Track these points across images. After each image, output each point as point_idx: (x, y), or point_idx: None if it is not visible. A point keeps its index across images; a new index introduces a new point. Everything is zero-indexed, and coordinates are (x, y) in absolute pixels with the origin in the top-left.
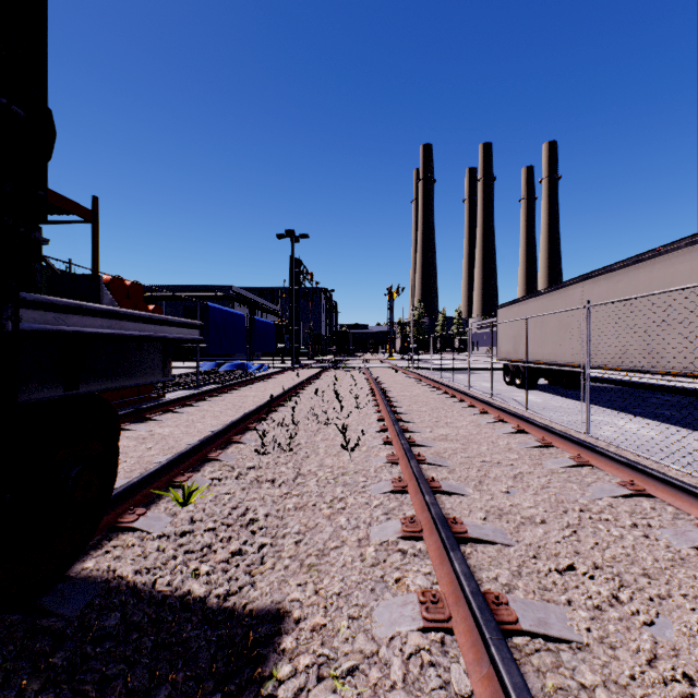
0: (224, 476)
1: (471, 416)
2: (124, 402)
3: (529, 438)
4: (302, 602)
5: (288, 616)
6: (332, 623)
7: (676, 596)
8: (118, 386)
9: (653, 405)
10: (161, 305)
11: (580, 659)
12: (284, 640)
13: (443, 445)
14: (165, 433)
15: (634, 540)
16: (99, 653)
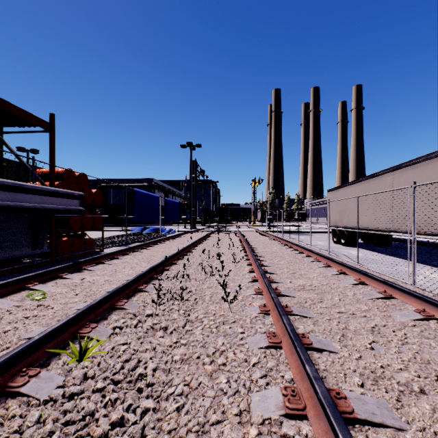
0: (124, 324)
1: (318, 268)
2: (74, 256)
3: (370, 290)
4: None
5: None
6: None
7: None
8: None
9: None
10: (110, 192)
11: None
12: None
13: (303, 295)
14: (92, 281)
15: None
16: None
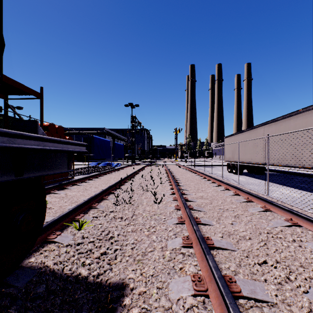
0: (98, 215)
1: (213, 187)
2: (55, 180)
3: (241, 198)
4: (134, 279)
5: (127, 287)
6: (148, 290)
7: None
8: (44, 174)
9: (296, 182)
10: (73, 137)
11: (273, 311)
12: (125, 300)
13: (201, 201)
14: (72, 195)
15: (294, 248)
16: (33, 307)
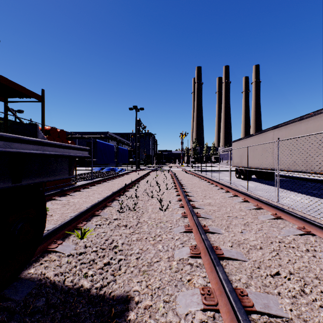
0: (102, 223)
1: (221, 193)
2: (57, 186)
3: (250, 204)
4: (139, 292)
5: (132, 300)
6: (155, 304)
7: None
8: (44, 180)
9: (307, 188)
10: (76, 141)
11: None
12: (130, 314)
13: (208, 208)
14: (75, 201)
15: (308, 258)
16: (32, 322)
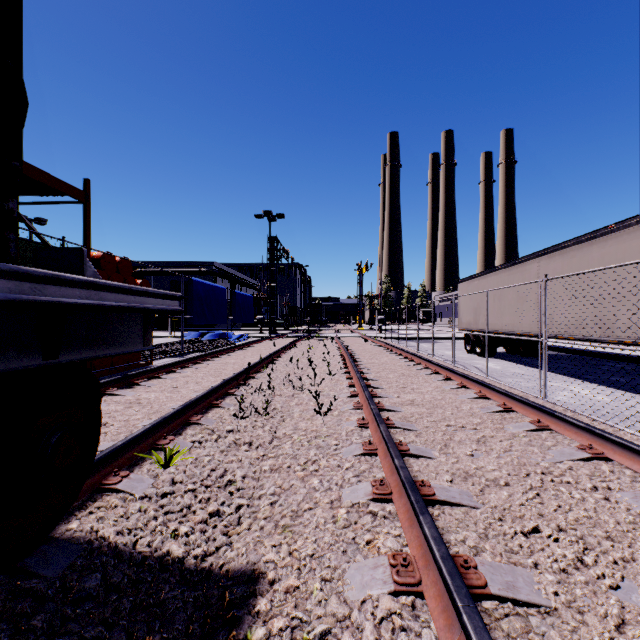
0: (204, 439)
1: (436, 382)
2: (114, 369)
3: (491, 404)
4: (277, 563)
5: (263, 577)
6: (305, 585)
7: (639, 559)
8: (98, 355)
9: (605, 372)
10: (150, 280)
11: (549, 624)
12: (258, 602)
13: (410, 410)
14: (150, 398)
15: (595, 503)
16: (79, 615)
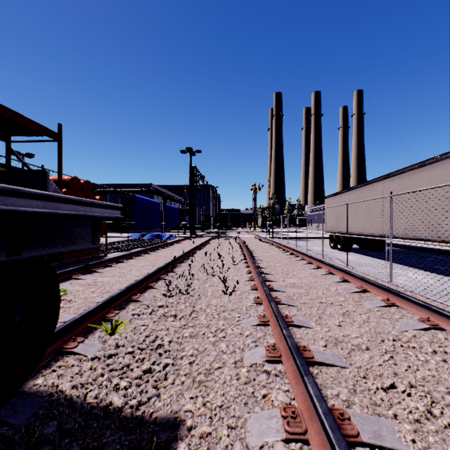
0: (141, 312)
1: (310, 269)
2: (80, 260)
3: (351, 286)
4: (193, 412)
5: (183, 424)
6: (215, 431)
7: None
8: (55, 252)
9: (431, 262)
10: (107, 197)
11: None
12: (179, 446)
13: (292, 290)
14: (104, 281)
15: (436, 364)
16: None
